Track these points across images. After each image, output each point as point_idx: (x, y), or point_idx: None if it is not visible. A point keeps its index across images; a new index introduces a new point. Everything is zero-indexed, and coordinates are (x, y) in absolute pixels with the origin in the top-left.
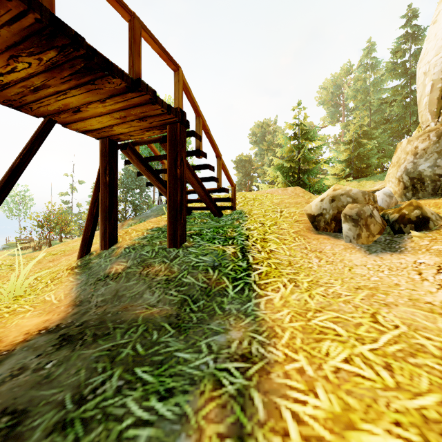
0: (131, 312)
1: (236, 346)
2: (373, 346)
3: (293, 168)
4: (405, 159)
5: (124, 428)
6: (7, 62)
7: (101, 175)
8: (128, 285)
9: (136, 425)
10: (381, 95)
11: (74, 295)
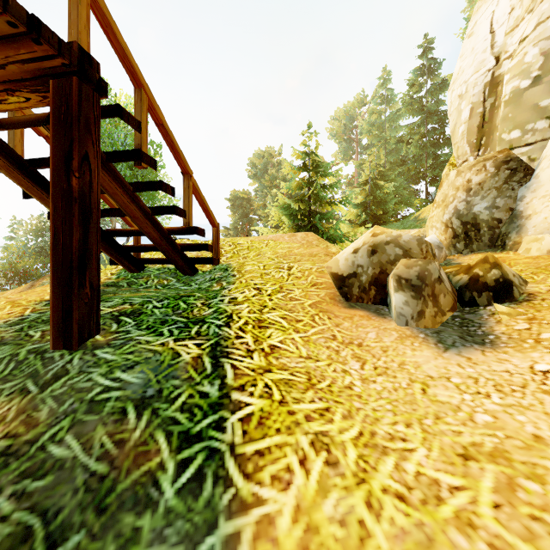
0: None
1: None
2: None
3: (303, 209)
4: (455, 197)
5: None
6: None
7: None
8: None
9: None
10: (396, 133)
11: None
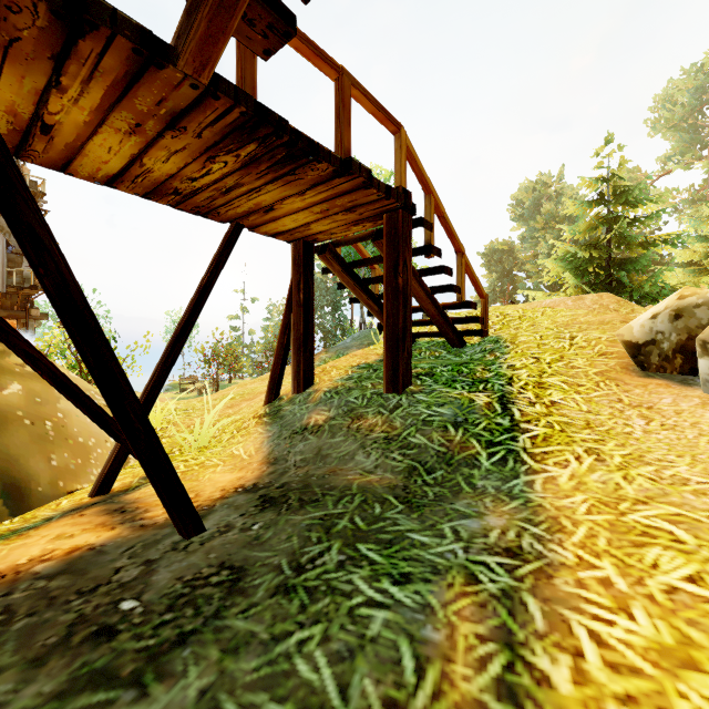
0: (341, 477)
1: (497, 536)
2: None
3: (597, 259)
4: None
5: (355, 605)
6: (203, 165)
7: (294, 291)
8: (334, 442)
9: (368, 605)
10: None
11: (266, 450)
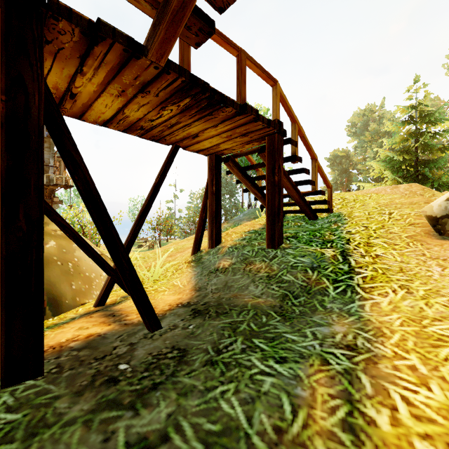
0: (241, 299)
1: (340, 337)
2: None
3: (408, 160)
4: None
5: (253, 373)
6: (158, 112)
7: (209, 185)
8: (235, 278)
9: (261, 374)
10: None
11: (193, 282)
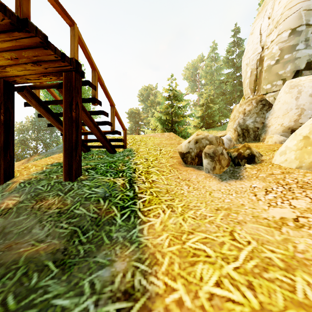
0: (14, 251)
1: (120, 280)
2: (236, 264)
3: (168, 120)
4: (238, 117)
5: None
6: None
7: None
8: (17, 220)
9: None
10: (220, 77)
11: None
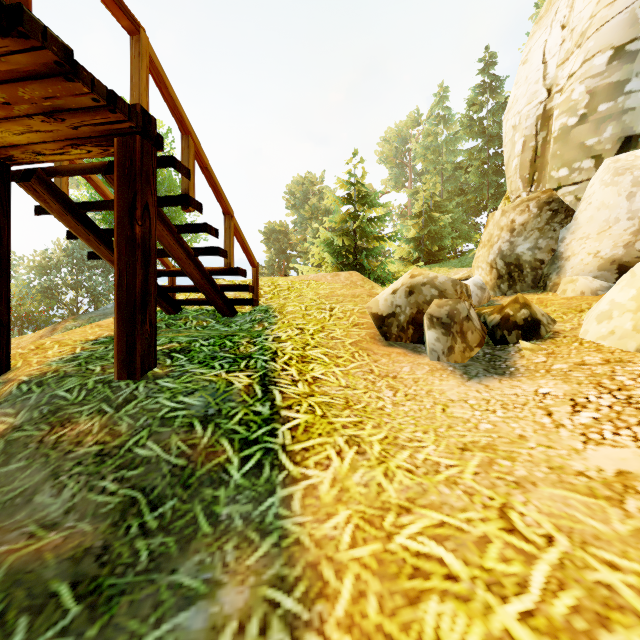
0: None
1: None
2: (524, 603)
3: (348, 246)
4: (499, 237)
5: None
6: None
7: None
8: (4, 473)
9: None
10: (455, 158)
11: None
